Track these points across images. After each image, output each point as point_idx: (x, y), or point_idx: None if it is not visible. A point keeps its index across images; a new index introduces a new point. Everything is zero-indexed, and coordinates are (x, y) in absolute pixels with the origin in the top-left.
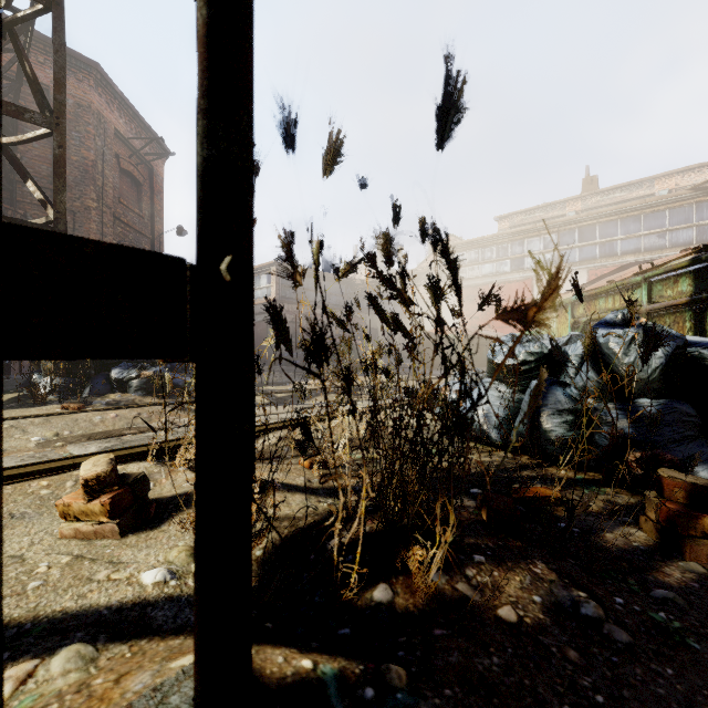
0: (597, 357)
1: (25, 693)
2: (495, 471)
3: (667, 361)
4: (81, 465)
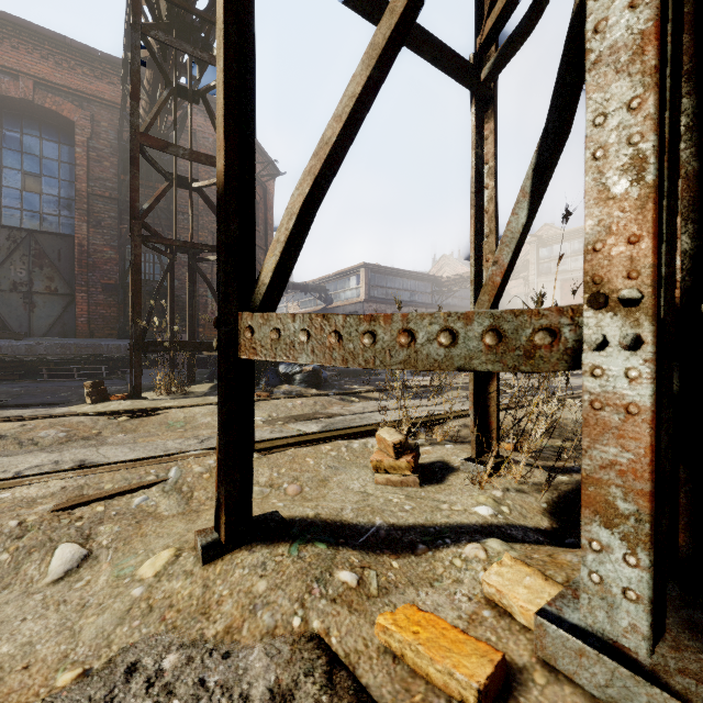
0: None
1: (494, 557)
2: None
3: None
4: (379, 434)
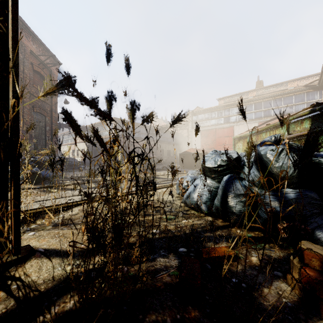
0: (260, 163)
1: None
2: (200, 232)
3: (302, 165)
4: None
